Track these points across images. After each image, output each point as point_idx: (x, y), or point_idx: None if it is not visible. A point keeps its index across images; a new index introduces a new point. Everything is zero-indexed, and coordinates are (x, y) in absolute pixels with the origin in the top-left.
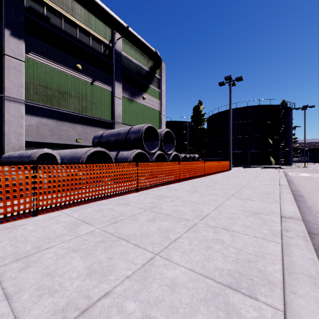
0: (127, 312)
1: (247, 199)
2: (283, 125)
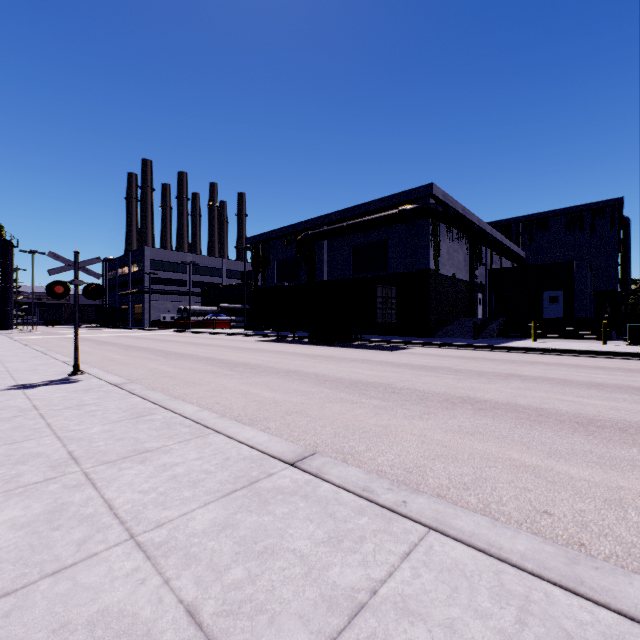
0: (3, 350)
1: (2, 344)
2: (1, 268)
